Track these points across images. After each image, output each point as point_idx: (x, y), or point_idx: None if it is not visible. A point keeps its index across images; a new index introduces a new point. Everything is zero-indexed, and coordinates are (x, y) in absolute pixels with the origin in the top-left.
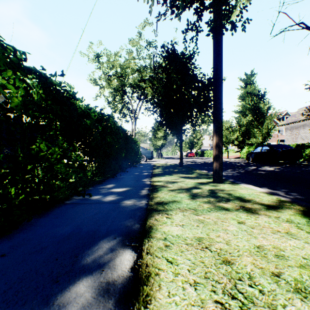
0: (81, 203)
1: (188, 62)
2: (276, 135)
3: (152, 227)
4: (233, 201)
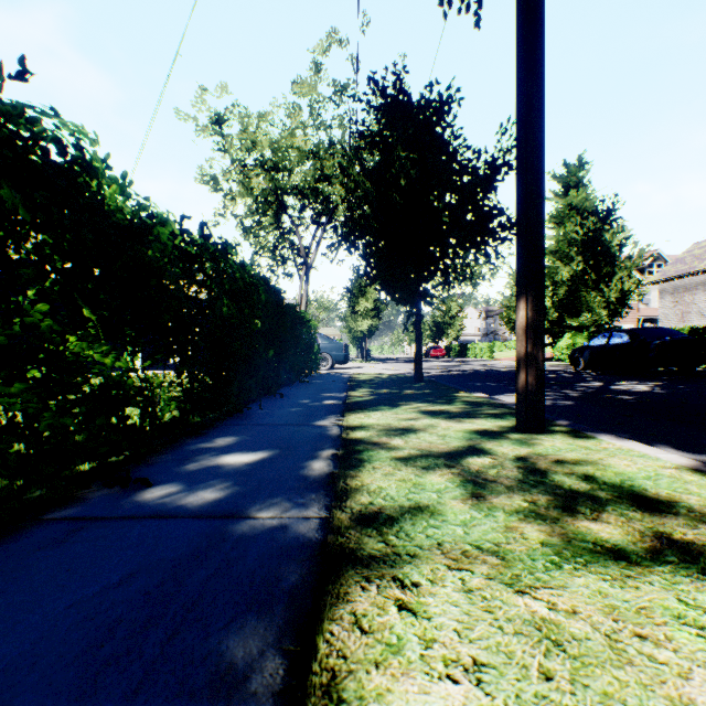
0: (99, 517)
1: (436, 120)
2: (635, 307)
3: (339, 690)
4: (617, 508)
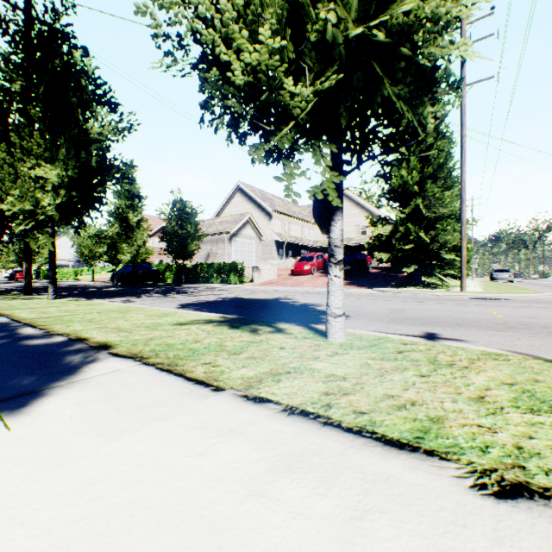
0: None
1: None
2: None
3: None
4: (27, 299)
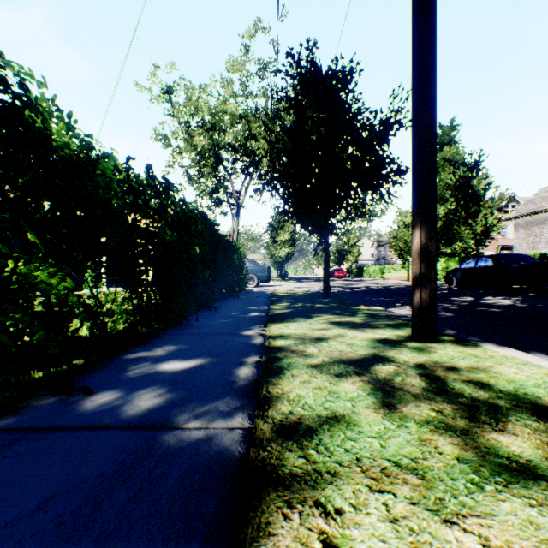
0: (37, 427)
1: (341, 86)
2: (494, 238)
3: None
4: (520, 418)
